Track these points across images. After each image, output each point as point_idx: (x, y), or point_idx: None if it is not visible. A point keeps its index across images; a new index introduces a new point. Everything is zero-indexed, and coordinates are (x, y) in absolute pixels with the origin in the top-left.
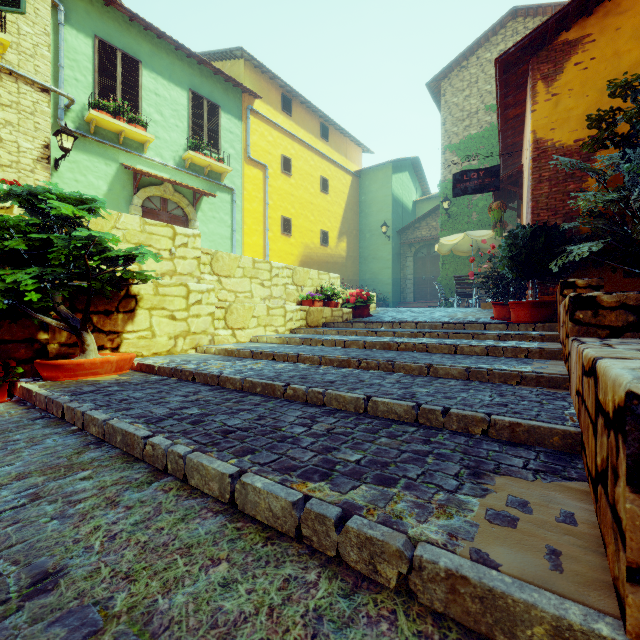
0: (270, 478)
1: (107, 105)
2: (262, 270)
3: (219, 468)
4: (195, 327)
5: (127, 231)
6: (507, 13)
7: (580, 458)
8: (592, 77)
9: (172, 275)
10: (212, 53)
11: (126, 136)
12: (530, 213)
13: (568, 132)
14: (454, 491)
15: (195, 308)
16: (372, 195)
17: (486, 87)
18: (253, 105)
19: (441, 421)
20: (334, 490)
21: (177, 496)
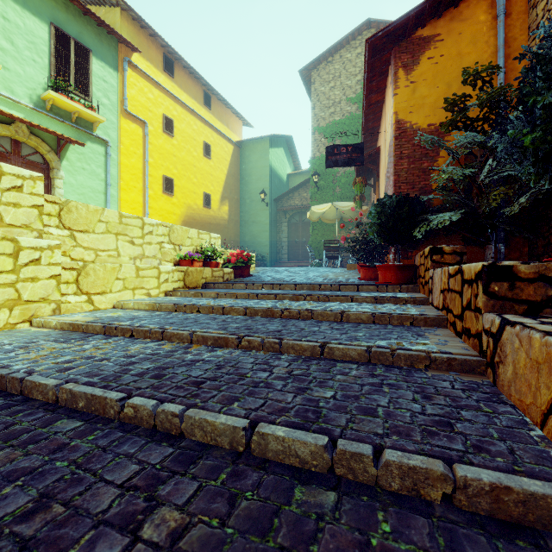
0: None
1: None
2: (132, 226)
3: None
4: (29, 294)
5: None
6: (363, 23)
7: None
8: (441, 71)
9: None
10: None
11: None
12: (393, 185)
13: (423, 117)
14: None
15: (29, 269)
16: (252, 165)
17: (347, 82)
18: (131, 58)
19: (372, 474)
20: None
21: None
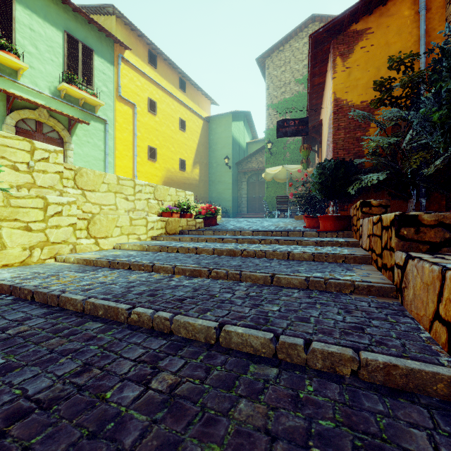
0: None
1: None
2: (126, 186)
3: None
4: (54, 237)
5: None
6: (309, 17)
7: None
8: (372, 58)
9: (30, 187)
10: (87, 6)
11: None
12: (332, 151)
13: (357, 95)
14: None
15: (54, 219)
16: (218, 136)
17: (295, 66)
18: (124, 54)
19: (303, 358)
20: None
21: None
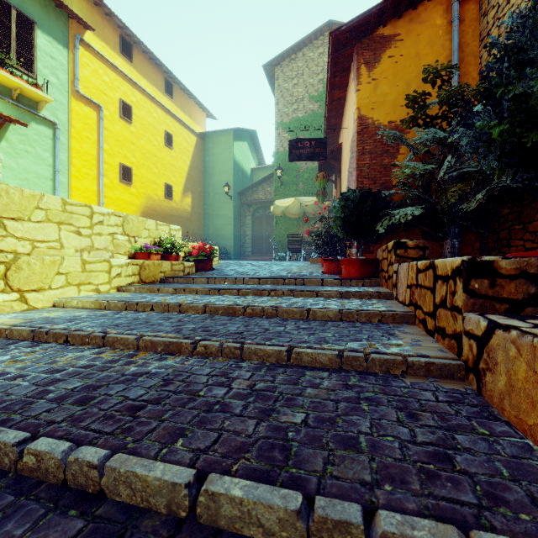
0: None
1: None
2: (78, 215)
3: None
4: None
5: None
6: (325, 23)
7: None
8: (401, 70)
9: None
10: None
11: None
12: (355, 180)
13: (384, 114)
14: None
15: None
16: (216, 157)
17: (310, 80)
18: (83, 36)
19: None
20: None
21: None
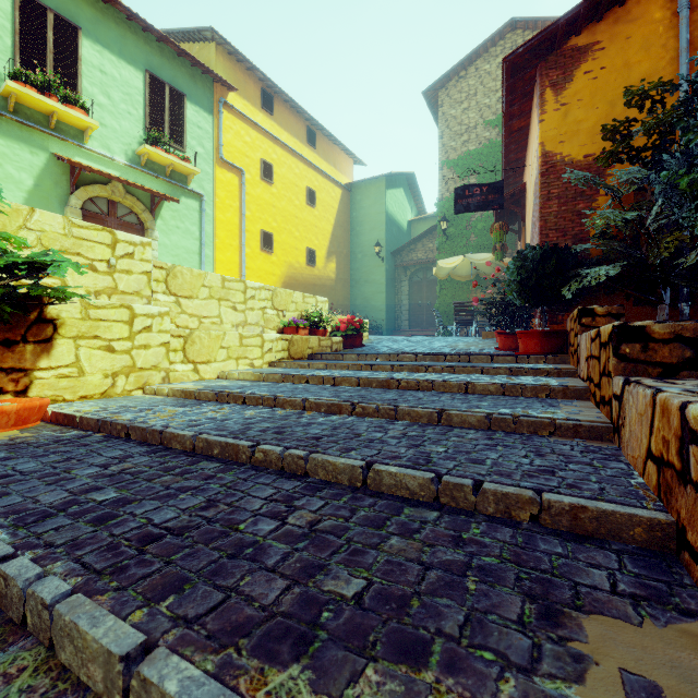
0: (198, 662)
1: (32, 77)
2: (234, 290)
3: (105, 639)
4: (142, 361)
5: (44, 233)
6: (506, 23)
7: (678, 562)
8: (602, 88)
9: (111, 294)
10: (176, 32)
11: (60, 119)
12: (538, 233)
13: (578, 146)
14: (530, 668)
15: (142, 337)
16: (364, 211)
17: (485, 101)
18: (227, 98)
19: (472, 501)
20: (318, 689)
21: (27, 691)
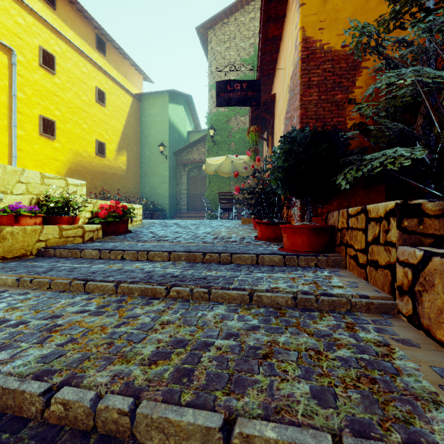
0: None
1: None
2: None
3: None
4: None
5: None
6: None
7: None
8: None
9: None
10: None
11: None
12: (299, 122)
13: (336, 35)
14: None
15: None
16: (152, 118)
17: (241, 44)
18: None
19: None
20: None
21: None
